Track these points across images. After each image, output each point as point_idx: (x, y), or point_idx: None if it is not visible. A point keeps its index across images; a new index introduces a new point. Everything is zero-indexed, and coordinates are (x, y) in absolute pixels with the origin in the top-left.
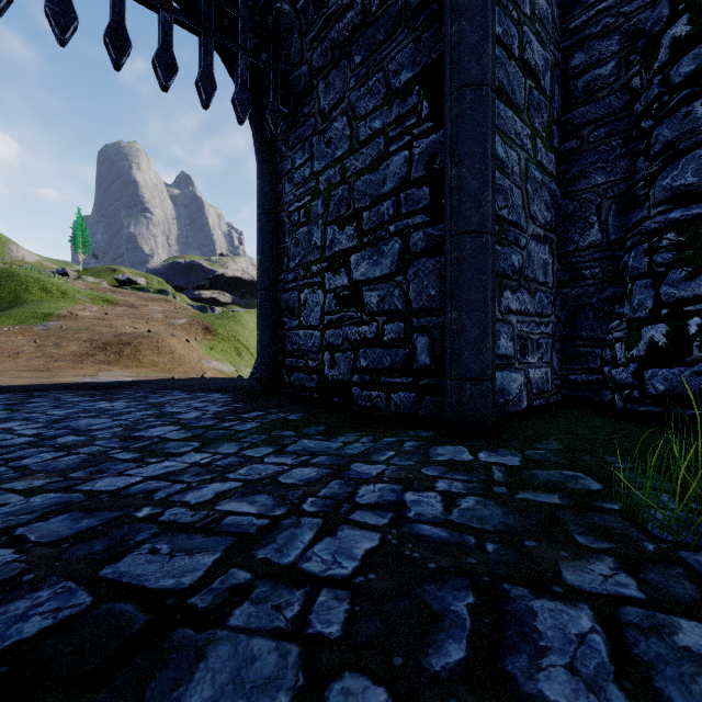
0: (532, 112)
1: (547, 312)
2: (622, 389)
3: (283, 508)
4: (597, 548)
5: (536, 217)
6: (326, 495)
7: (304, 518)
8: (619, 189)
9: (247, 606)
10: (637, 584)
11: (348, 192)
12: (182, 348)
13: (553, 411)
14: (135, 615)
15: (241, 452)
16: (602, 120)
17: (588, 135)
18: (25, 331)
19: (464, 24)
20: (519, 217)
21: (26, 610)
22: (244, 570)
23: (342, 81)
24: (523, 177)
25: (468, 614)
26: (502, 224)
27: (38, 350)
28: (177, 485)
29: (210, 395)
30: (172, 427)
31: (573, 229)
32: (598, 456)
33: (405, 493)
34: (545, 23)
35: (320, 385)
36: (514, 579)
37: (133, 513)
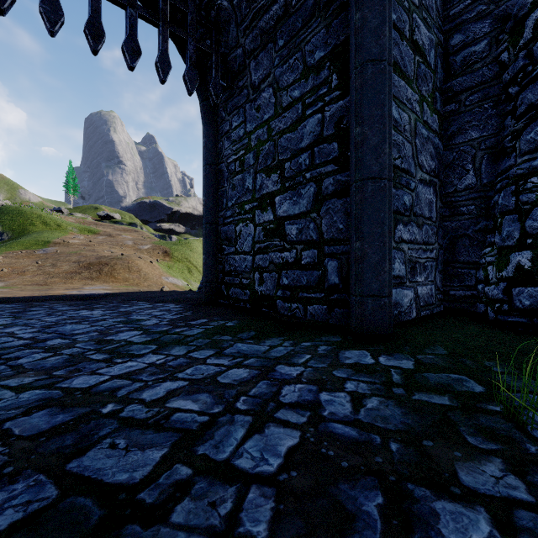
0: (420, 82)
1: (432, 240)
2: (493, 303)
3: (220, 406)
4: (486, 449)
5: (423, 165)
6: (255, 394)
7: (237, 415)
8: (490, 142)
9: (187, 502)
10: (526, 486)
11: (273, 147)
12: (147, 267)
13: (437, 320)
14: (92, 510)
15: (189, 354)
16: (476, 87)
17: (465, 99)
18: (30, 255)
19: (366, 12)
20: (409, 166)
21: (2, 502)
22: (186, 466)
23: (269, 60)
24: (413, 133)
25: (379, 515)
26: (396, 171)
27: (39, 269)
28: (136, 383)
29: (166, 305)
30: (136, 332)
31: (452, 175)
32: (478, 361)
33: (320, 393)
34: (430, 11)
35: (252, 298)
36: (417, 479)
37: (99, 409)
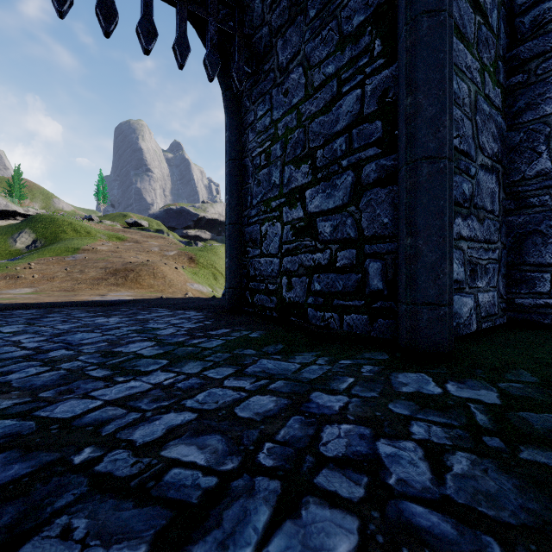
0: (481, 47)
1: (494, 238)
2: None
3: (236, 458)
4: None
5: (485, 148)
6: (285, 439)
7: (259, 478)
8: None
9: None
10: None
11: (303, 134)
12: (172, 273)
13: (505, 335)
14: None
15: (204, 372)
16: (551, 51)
17: (536, 68)
18: (60, 261)
19: None
20: (469, 147)
21: None
22: None
23: (298, 36)
24: (473, 108)
25: None
26: (454, 153)
27: (68, 275)
28: (131, 414)
29: (187, 312)
30: (149, 343)
31: (519, 160)
32: None
33: (377, 440)
34: None
35: (279, 306)
36: None
37: (70, 457)
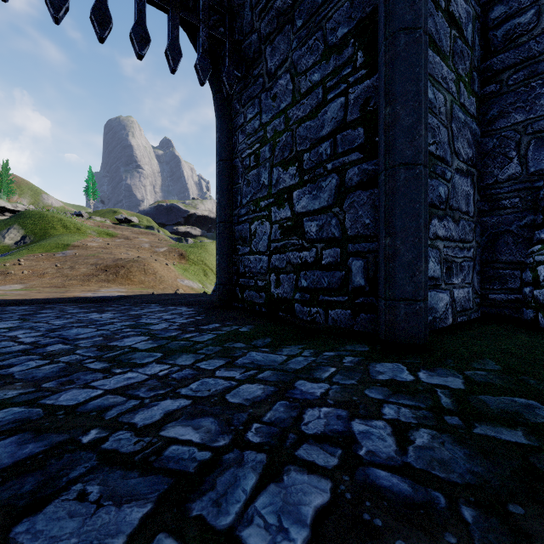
0: (456, 59)
1: (469, 238)
2: None
3: (227, 436)
4: None
5: (460, 153)
6: (271, 420)
7: (247, 452)
8: (538, 125)
9: None
10: None
11: (291, 138)
12: (162, 270)
13: (477, 328)
14: None
15: (196, 364)
16: (522, 63)
17: (507, 79)
18: (50, 257)
19: None
20: (445, 153)
21: None
22: (172, 538)
23: (286, 44)
24: (449, 117)
25: None
26: (431, 158)
27: (58, 271)
28: (131, 401)
29: (178, 308)
30: (143, 337)
31: (492, 164)
32: (543, 380)
33: (352, 420)
34: None
35: (267, 301)
36: None
37: (79, 437)
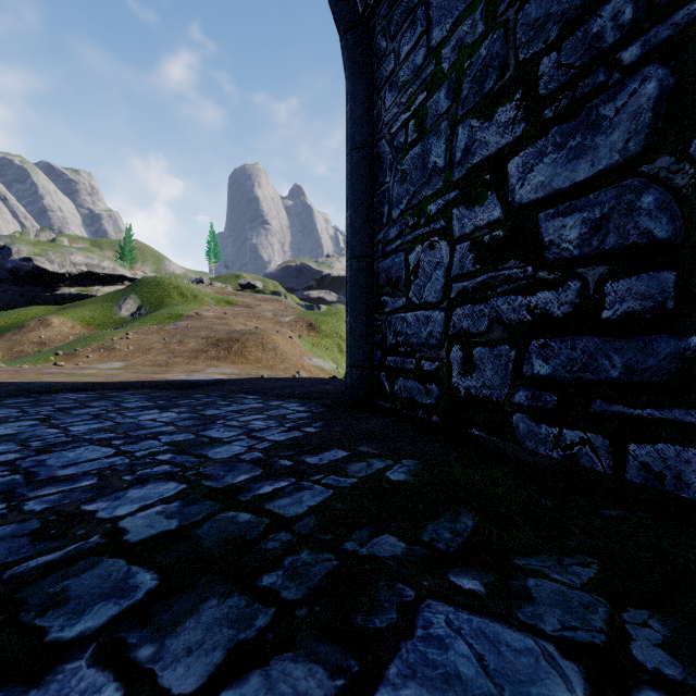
0: None
1: None
2: None
3: None
4: None
5: None
6: None
7: None
8: None
9: None
10: None
11: (501, 41)
12: (285, 344)
13: None
14: None
15: None
16: None
17: None
18: (160, 330)
19: None
20: None
21: None
22: None
23: None
24: None
25: None
26: None
27: (165, 346)
28: None
29: (285, 405)
30: (171, 485)
31: None
32: None
33: None
34: None
35: (443, 402)
36: None
37: None
